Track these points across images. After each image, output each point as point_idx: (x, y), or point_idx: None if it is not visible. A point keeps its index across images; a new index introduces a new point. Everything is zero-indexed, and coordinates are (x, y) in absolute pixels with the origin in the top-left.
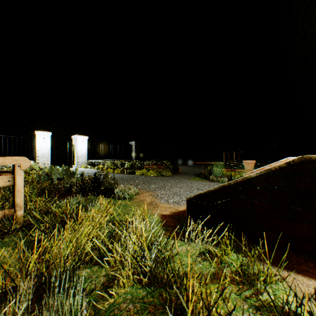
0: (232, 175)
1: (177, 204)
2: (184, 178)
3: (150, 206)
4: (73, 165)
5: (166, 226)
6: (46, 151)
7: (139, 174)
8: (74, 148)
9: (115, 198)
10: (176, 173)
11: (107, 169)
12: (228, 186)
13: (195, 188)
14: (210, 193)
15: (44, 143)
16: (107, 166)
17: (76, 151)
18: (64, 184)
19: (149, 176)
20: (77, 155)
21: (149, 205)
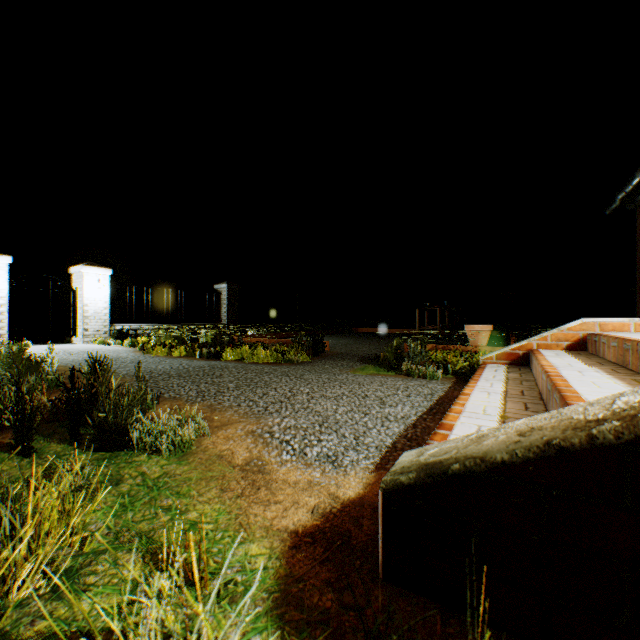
0: (449, 360)
1: (335, 467)
2: (341, 368)
3: (245, 484)
4: (74, 338)
5: (301, 629)
6: None
7: (232, 358)
8: (77, 296)
9: (136, 449)
10: (319, 354)
11: (156, 346)
12: (591, 450)
13: (375, 399)
14: (491, 473)
15: None
16: (156, 340)
17: (82, 303)
18: None
19: (257, 363)
20: (84, 313)
21: (241, 479)
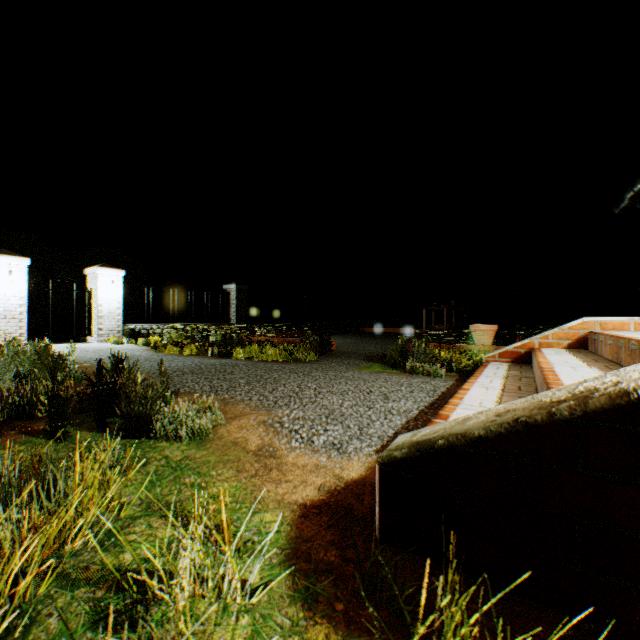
0: (453, 358)
1: (340, 453)
2: (347, 366)
3: (259, 466)
4: (89, 337)
5: (309, 575)
6: (16, 303)
7: (242, 356)
8: (92, 297)
9: (158, 437)
10: (326, 353)
11: (168, 345)
12: (550, 425)
13: (379, 395)
14: (470, 446)
15: (11, 285)
16: (168, 339)
17: (96, 304)
18: (8, 396)
19: (266, 361)
20: (99, 313)
21: (254, 462)
